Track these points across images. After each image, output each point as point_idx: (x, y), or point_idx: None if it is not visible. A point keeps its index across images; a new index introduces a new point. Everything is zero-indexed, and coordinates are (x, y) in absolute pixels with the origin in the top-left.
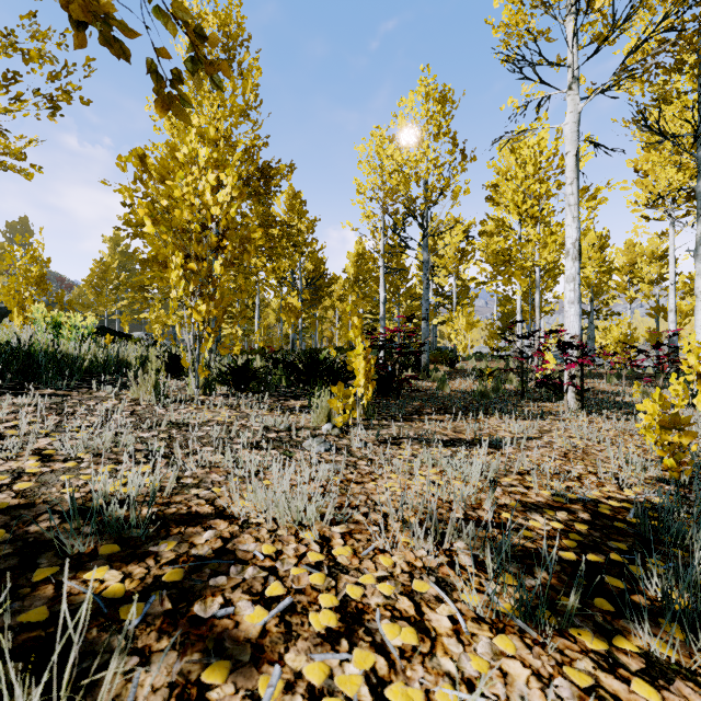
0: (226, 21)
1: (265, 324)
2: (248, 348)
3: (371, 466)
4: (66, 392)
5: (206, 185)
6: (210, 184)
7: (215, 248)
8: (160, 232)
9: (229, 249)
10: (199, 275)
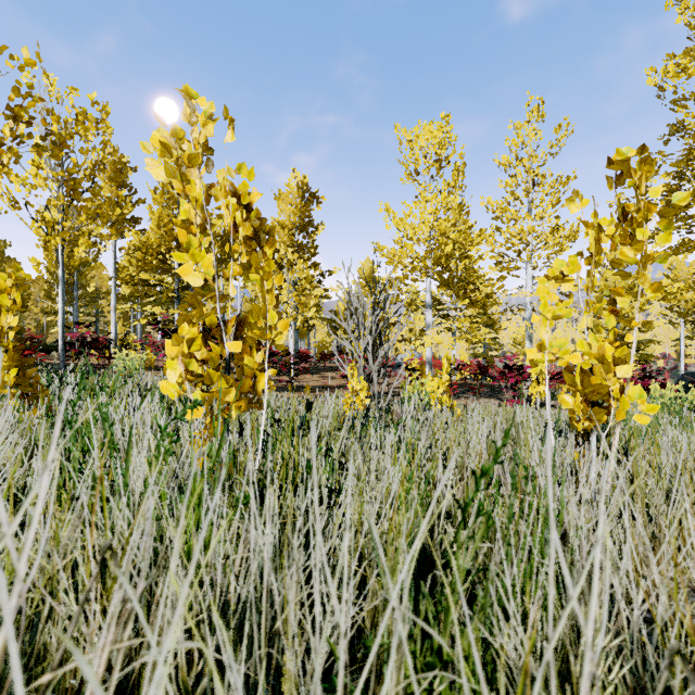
0: None
1: None
2: None
3: None
4: None
5: None
6: None
7: None
8: None
9: None
10: None
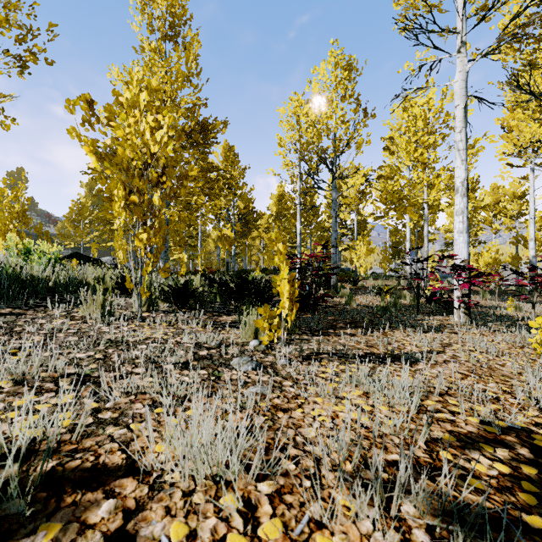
0: (172, 3)
1: (205, 251)
2: (193, 269)
3: (296, 387)
4: (22, 311)
5: (146, 126)
6: (150, 125)
7: (156, 184)
8: (107, 169)
9: (168, 184)
10: (141, 207)
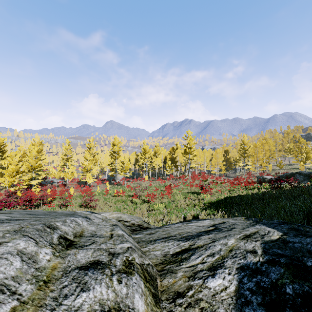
0: None
1: None
2: None
3: None
4: None
5: None
6: None
7: None
8: None
9: None
10: None
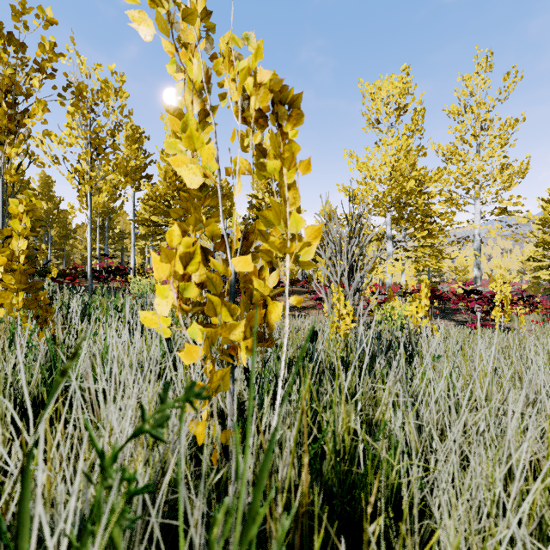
0: None
1: None
2: None
3: None
4: None
5: None
6: None
7: None
8: None
9: None
10: None
